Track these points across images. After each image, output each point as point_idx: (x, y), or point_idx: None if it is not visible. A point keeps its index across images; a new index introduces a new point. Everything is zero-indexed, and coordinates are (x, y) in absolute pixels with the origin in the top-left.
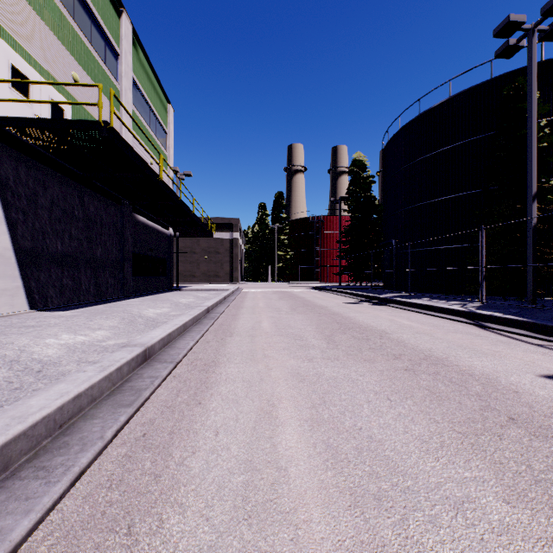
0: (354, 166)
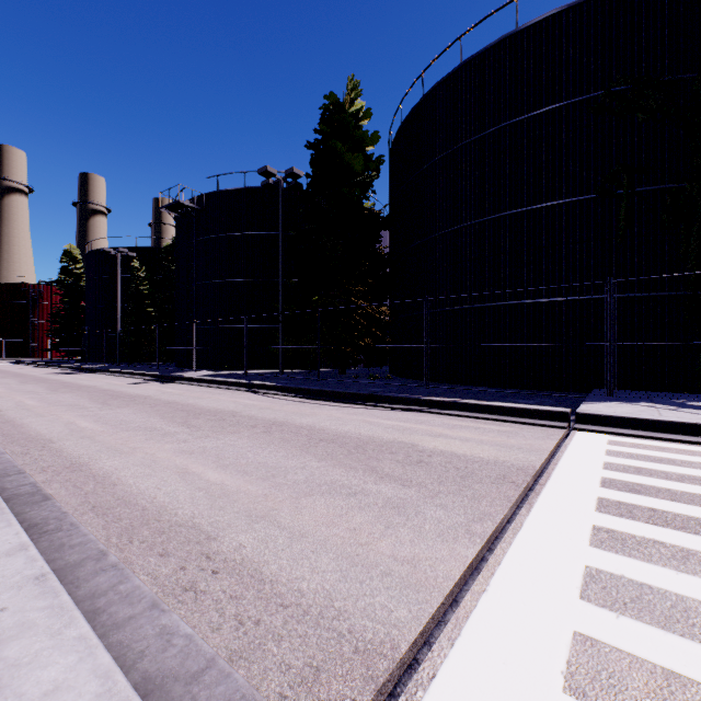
0: (66, 256)
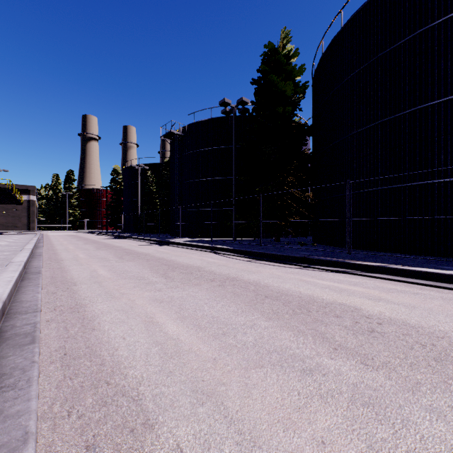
0: (114, 172)
